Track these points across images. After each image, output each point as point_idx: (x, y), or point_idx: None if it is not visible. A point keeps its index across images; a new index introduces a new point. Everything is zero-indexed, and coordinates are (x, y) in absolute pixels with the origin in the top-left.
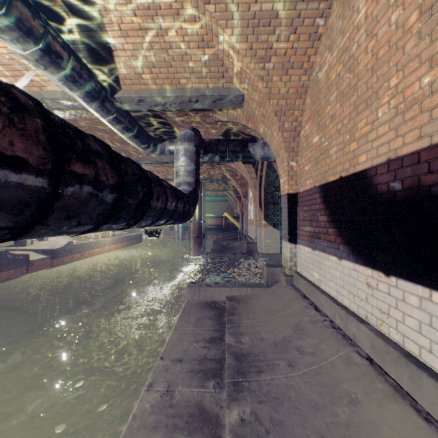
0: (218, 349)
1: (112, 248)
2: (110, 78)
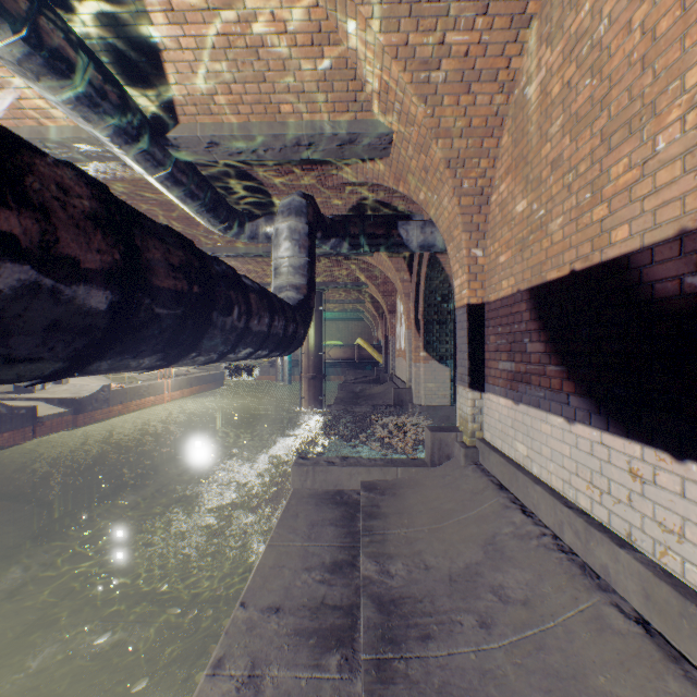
0: (347, 585)
1: (175, 396)
2: (159, 102)
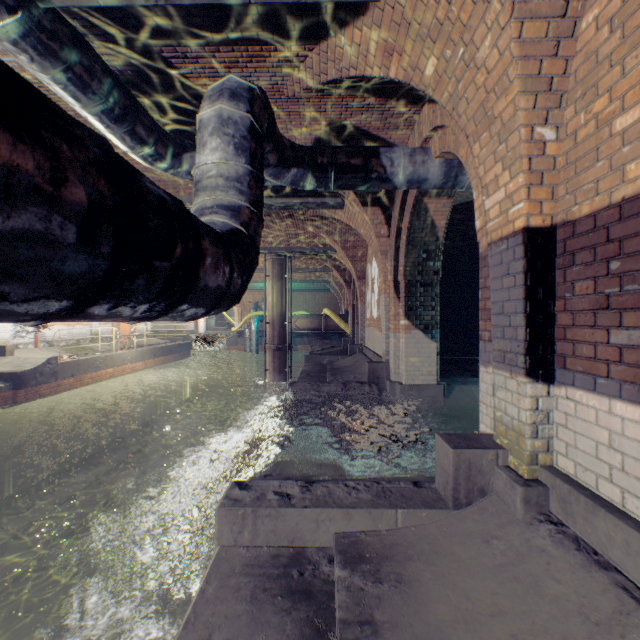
0: None
1: (137, 367)
2: None
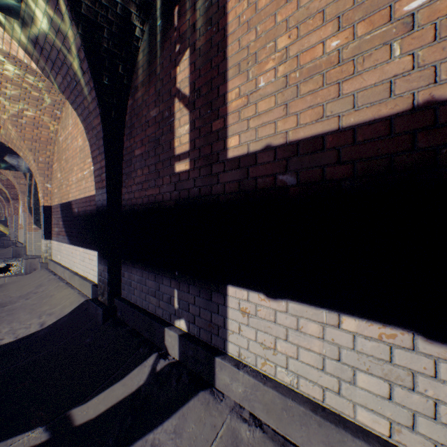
0: None
1: None
2: None
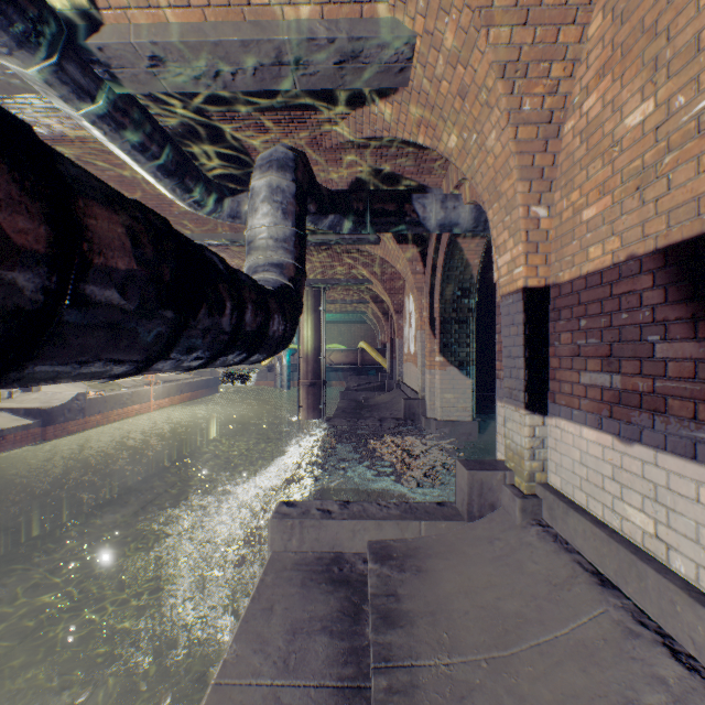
0: None
1: (164, 404)
2: None
